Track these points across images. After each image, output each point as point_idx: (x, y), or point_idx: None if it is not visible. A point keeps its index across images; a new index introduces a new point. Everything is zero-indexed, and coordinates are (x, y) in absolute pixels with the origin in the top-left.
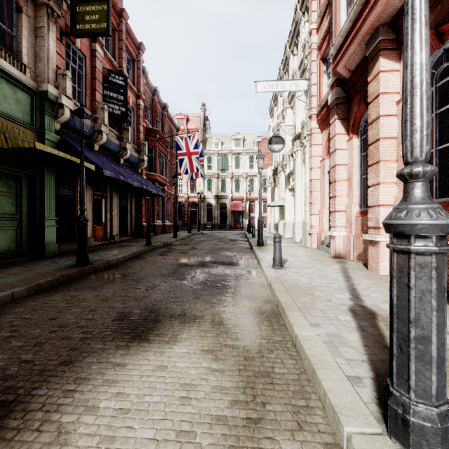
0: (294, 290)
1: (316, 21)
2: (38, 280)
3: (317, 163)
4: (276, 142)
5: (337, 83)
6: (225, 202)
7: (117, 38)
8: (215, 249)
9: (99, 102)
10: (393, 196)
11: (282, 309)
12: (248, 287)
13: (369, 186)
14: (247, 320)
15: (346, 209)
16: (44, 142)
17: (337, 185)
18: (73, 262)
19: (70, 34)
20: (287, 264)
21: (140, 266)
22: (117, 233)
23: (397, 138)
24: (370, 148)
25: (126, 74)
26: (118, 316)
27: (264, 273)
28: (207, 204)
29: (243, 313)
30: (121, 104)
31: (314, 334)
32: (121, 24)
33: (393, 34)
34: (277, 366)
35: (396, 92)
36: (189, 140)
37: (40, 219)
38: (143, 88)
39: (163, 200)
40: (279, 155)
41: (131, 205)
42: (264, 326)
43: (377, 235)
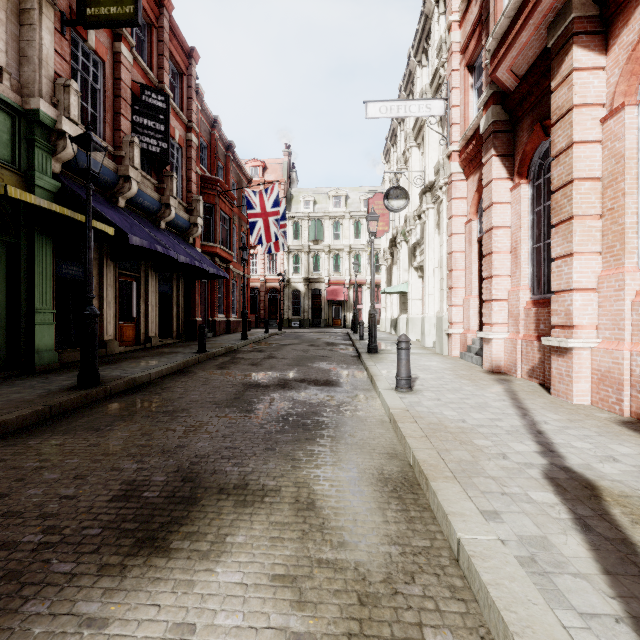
0: (437, 433)
1: (458, 8)
2: (2, 416)
3: (460, 226)
4: (395, 197)
5: (494, 99)
6: (319, 288)
7: (156, 38)
8: (304, 358)
9: (126, 133)
10: (595, 275)
11: (422, 474)
12: (357, 427)
13: (547, 261)
14: (359, 497)
15: (510, 296)
16: (34, 191)
17: (494, 259)
18: (75, 381)
19: (77, 23)
20: (419, 384)
21: (183, 388)
22: (156, 334)
23: (602, 179)
24: (554, 197)
25: (170, 94)
26: (122, 489)
27: (383, 400)
28: (293, 291)
29: (352, 482)
30: (160, 138)
31: (496, 539)
32: (161, 17)
33: (596, 7)
34: (428, 622)
35: (599, 104)
36: (266, 195)
37: (27, 312)
38: (196, 116)
39: (227, 285)
40: (399, 217)
41: (178, 291)
42: (391, 512)
43: (569, 338)
